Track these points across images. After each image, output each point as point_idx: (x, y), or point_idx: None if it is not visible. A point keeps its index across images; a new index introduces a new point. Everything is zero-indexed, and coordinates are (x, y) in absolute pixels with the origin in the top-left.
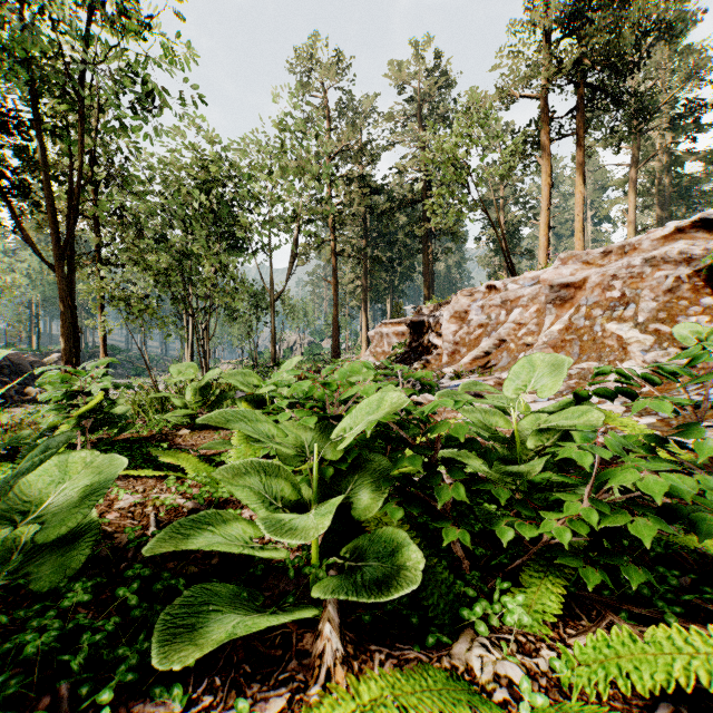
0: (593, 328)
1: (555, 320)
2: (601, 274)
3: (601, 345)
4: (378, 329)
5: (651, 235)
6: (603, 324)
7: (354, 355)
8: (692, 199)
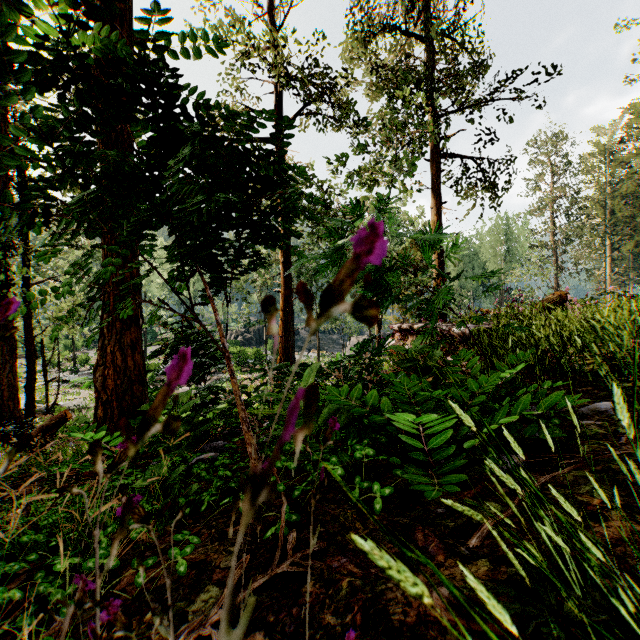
0: None
1: None
2: None
3: None
4: None
5: None
6: None
7: None
8: None
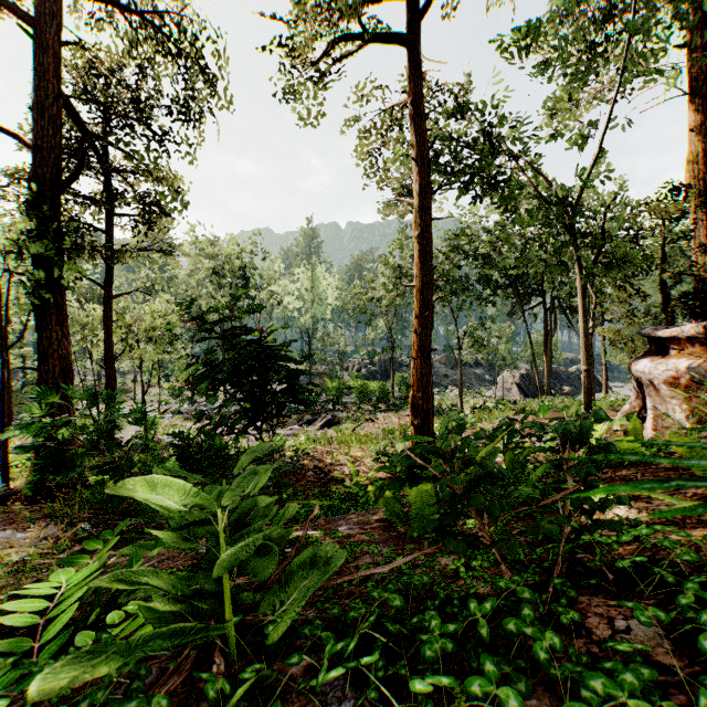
0: None
1: None
2: None
3: None
4: None
5: None
6: None
7: None
8: None
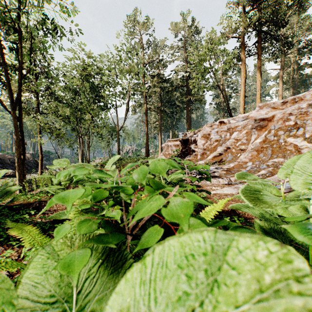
0: (279, 140)
1: (257, 137)
2: (282, 113)
3: (284, 150)
4: (166, 143)
5: (310, 92)
6: (284, 139)
7: (155, 155)
8: (307, 85)
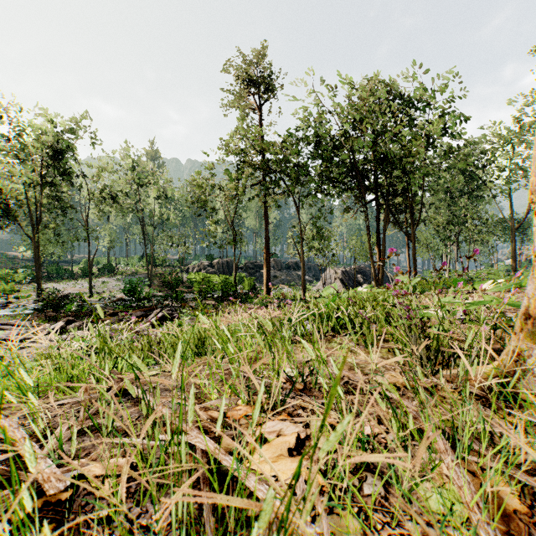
0: None
1: None
2: None
3: None
4: None
5: None
6: None
7: None
8: None
